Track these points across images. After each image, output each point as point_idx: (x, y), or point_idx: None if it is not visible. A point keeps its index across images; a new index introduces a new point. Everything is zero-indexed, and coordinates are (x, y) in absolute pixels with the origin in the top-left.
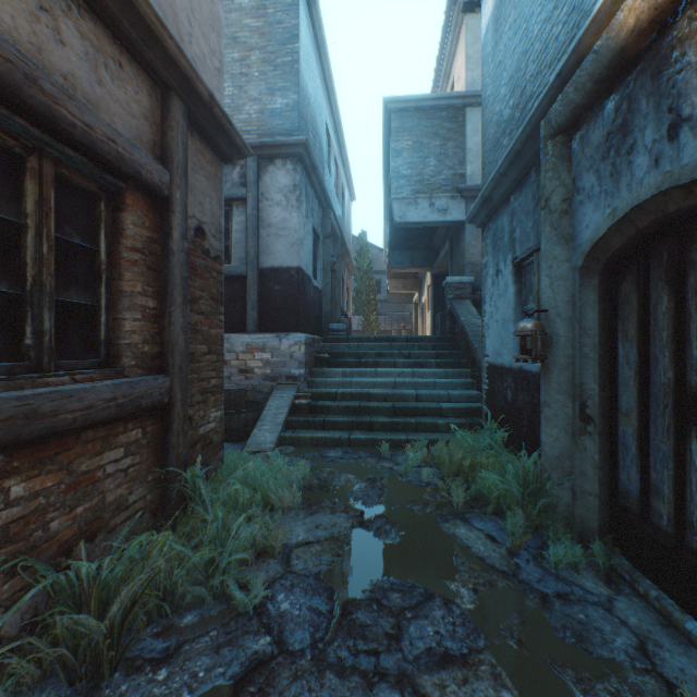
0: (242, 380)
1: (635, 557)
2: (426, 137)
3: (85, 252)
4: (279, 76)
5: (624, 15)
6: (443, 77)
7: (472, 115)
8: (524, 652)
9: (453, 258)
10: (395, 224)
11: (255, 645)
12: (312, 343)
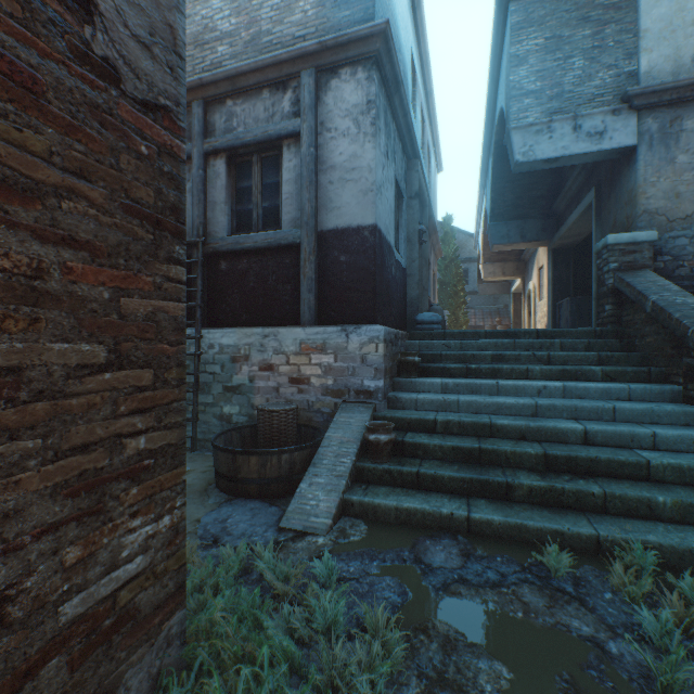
0: (293, 394)
1: None
2: (567, 27)
3: None
4: None
5: None
6: None
7: None
8: None
9: (601, 214)
10: (515, 167)
11: None
12: (393, 340)
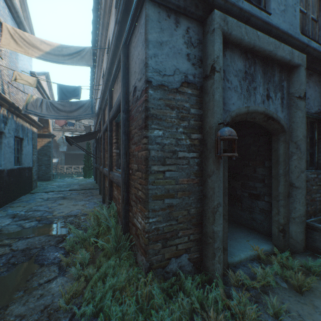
0: None
1: None
2: None
3: None
4: None
5: None
6: None
7: None
8: None
9: None
10: None
11: (64, 244)
12: None
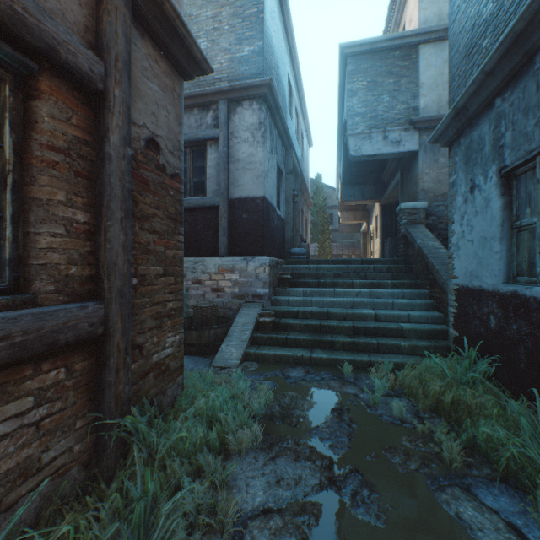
0: (214, 298)
1: None
2: (380, 76)
3: None
4: (246, 27)
5: None
6: (393, 26)
7: (424, 52)
8: None
9: (404, 188)
10: (351, 158)
11: None
12: (275, 265)
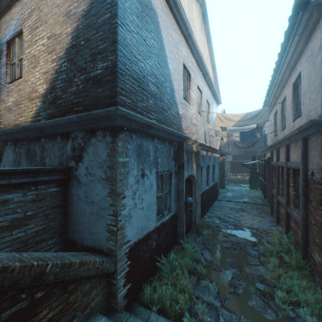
0: None
1: None
2: None
3: None
4: None
5: (194, 147)
6: None
7: None
8: (214, 239)
9: None
10: None
11: (256, 248)
12: None
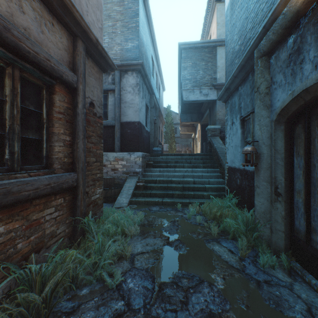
0: (112, 174)
1: (303, 262)
2: (198, 61)
3: (36, 113)
4: (130, 33)
5: None
6: (206, 33)
7: (219, 50)
8: (249, 312)
9: (210, 117)
10: (184, 101)
11: (116, 305)
12: (145, 157)
